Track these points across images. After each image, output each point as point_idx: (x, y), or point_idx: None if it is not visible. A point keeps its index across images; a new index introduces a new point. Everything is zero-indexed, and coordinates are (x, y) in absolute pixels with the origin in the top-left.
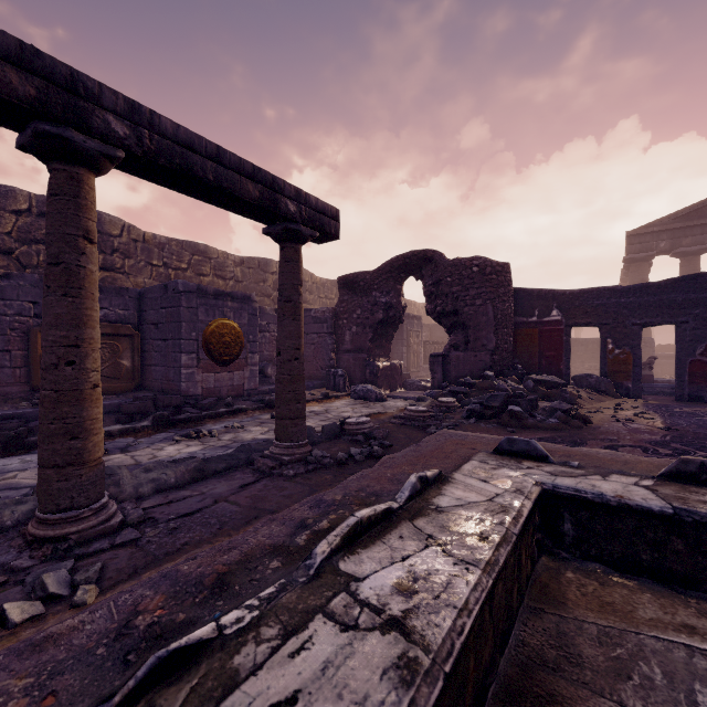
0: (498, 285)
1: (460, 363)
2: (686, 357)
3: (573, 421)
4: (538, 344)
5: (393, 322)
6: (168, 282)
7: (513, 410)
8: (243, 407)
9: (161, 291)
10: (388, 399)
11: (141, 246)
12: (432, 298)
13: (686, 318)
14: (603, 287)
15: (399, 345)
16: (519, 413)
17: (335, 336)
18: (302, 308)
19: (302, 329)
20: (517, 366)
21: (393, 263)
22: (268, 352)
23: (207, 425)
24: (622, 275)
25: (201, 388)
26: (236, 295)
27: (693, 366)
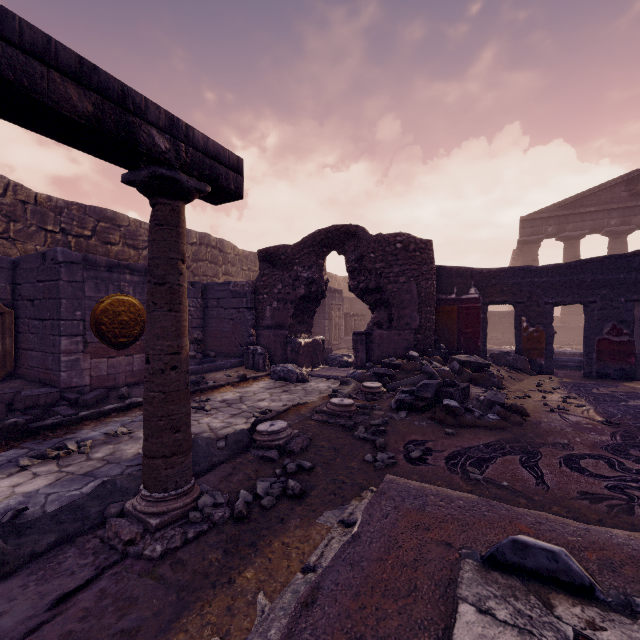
0: (422, 262)
1: (383, 342)
2: (594, 335)
3: (513, 416)
4: (457, 321)
5: (315, 297)
6: (46, 250)
7: (449, 405)
8: (139, 400)
9: (38, 260)
10: (310, 378)
11: (32, 209)
12: (355, 274)
13: (594, 298)
14: (518, 267)
15: (321, 318)
16: (456, 409)
17: (255, 311)
18: (183, 293)
19: (183, 324)
20: (440, 345)
21: (315, 237)
22: None
23: (82, 432)
24: (514, 255)
25: (89, 376)
26: (137, 267)
27: (600, 344)
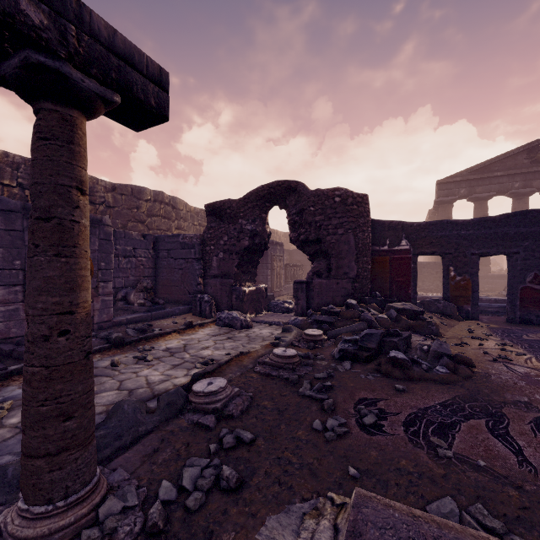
0: (359, 215)
1: (322, 290)
2: (517, 284)
3: (461, 368)
4: (389, 270)
5: (259, 248)
6: None
7: (396, 357)
8: None
9: None
10: (253, 324)
11: None
12: (296, 227)
13: (517, 249)
14: (446, 220)
15: (264, 268)
16: (404, 361)
17: (202, 261)
18: (81, 233)
19: (80, 273)
20: (376, 293)
21: (259, 192)
22: (135, 277)
23: (7, 389)
24: (429, 214)
25: None
26: None
27: (523, 292)
